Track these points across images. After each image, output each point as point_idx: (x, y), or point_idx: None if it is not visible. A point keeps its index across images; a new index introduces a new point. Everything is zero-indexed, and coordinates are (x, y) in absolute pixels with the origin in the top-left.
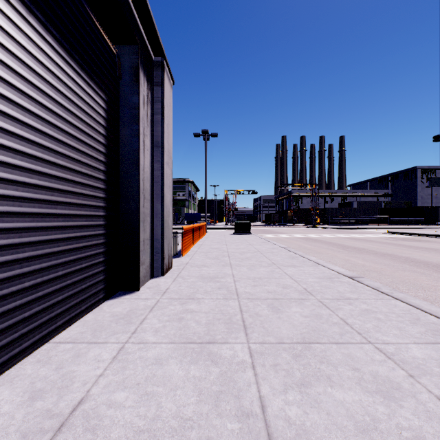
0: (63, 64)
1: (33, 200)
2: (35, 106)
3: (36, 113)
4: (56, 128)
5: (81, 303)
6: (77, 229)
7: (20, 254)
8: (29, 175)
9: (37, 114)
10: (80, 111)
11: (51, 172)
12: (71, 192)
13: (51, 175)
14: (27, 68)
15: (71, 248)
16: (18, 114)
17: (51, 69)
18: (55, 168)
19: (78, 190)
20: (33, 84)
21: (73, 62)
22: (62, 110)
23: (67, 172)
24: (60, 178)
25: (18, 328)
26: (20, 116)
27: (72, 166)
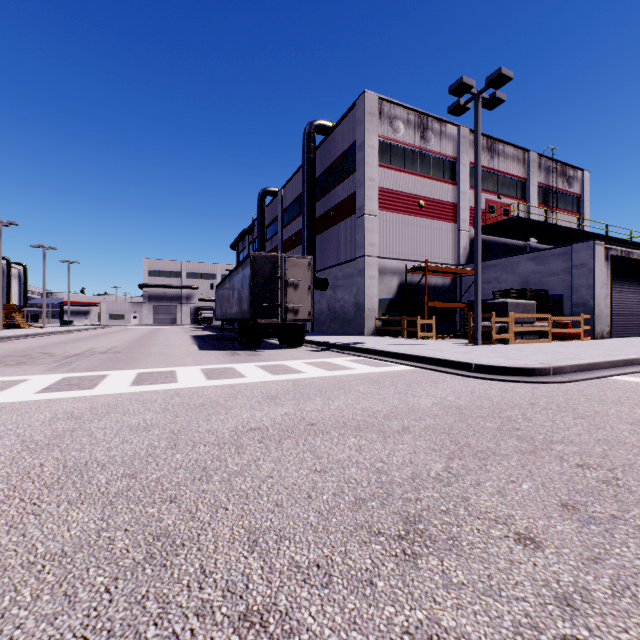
0: (635, 285)
1: (632, 312)
2: (632, 296)
3: (632, 297)
4: (634, 298)
5: (638, 334)
6: (637, 317)
7: (631, 321)
8: (632, 308)
9: (632, 297)
10: (638, 292)
11: (634, 307)
12: (636, 310)
13: (634, 307)
14: (631, 291)
15: (636, 321)
16: (631, 299)
17: (634, 288)
18: (634, 306)
19: (637, 309)
20: (632, 293)
21: (637, 283)
22: (635, 294)
23: (636, 306)
24: (635, 307)
25: (631, 332)
26: (631, 299)
27: (637, 304)
